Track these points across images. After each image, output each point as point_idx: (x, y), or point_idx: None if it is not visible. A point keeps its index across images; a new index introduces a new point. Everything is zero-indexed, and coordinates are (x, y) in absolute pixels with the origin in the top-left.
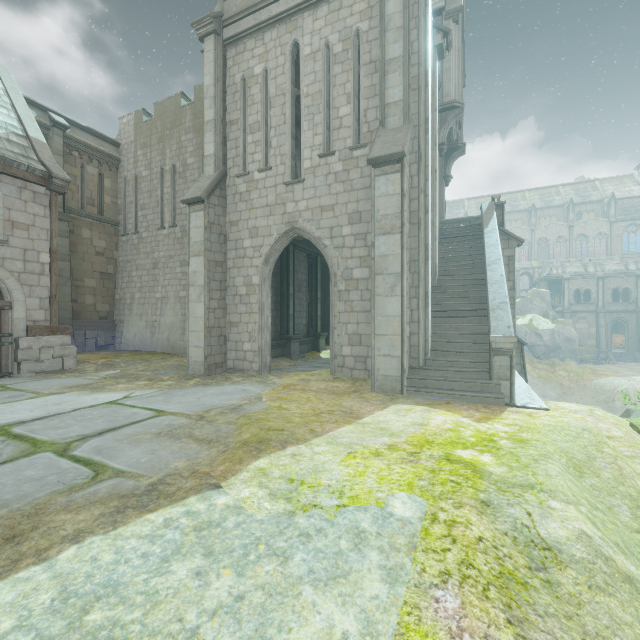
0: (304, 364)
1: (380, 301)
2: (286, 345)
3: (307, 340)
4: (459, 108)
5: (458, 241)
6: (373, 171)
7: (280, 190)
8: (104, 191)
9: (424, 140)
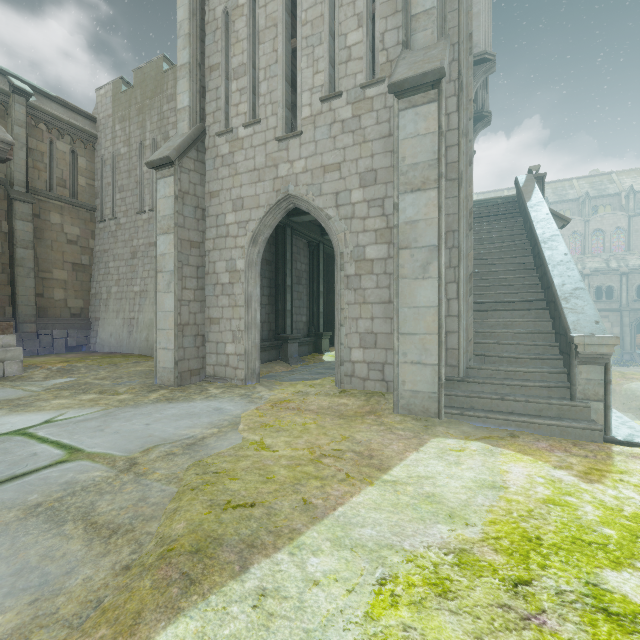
0: (303, 369)
1: (406, 286)
2: (282, 346)
3: (307, 340)
4: (490, 61)
5: (490, 221)
6: (396, 103)
7: (271, 148)
8: (78, 171)
9: (466, 64)
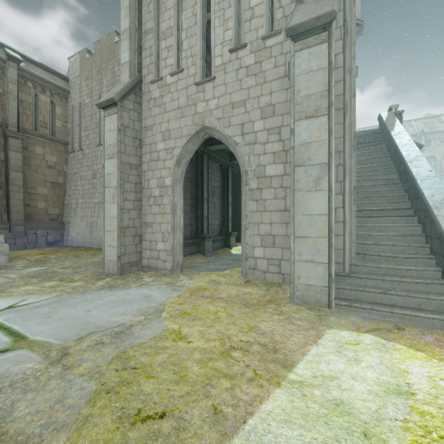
0: (216, 261)
1: (301, 197)
2: (201, 243)
3: (220, 238)
4: (359, 25)
5: (359, 147)
6: (292, 46)
7: (191, 91)
8: (55, 116)
9: (350, 13)
